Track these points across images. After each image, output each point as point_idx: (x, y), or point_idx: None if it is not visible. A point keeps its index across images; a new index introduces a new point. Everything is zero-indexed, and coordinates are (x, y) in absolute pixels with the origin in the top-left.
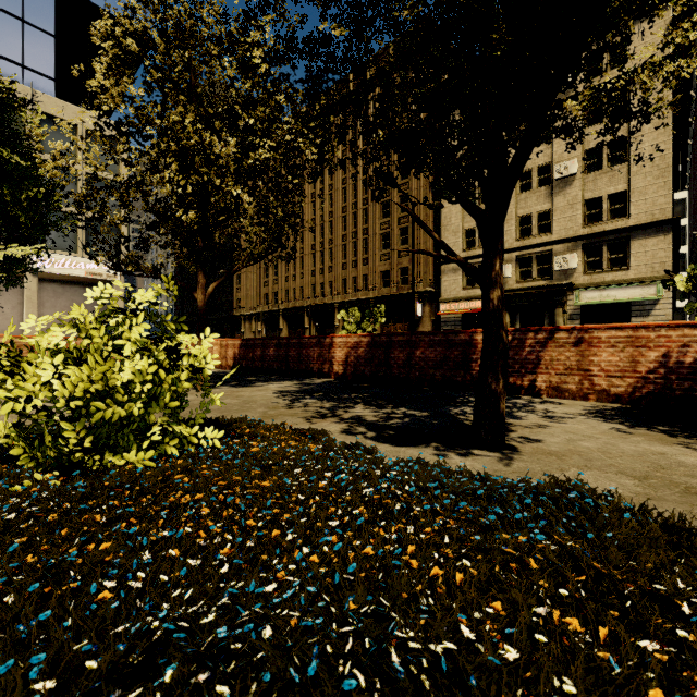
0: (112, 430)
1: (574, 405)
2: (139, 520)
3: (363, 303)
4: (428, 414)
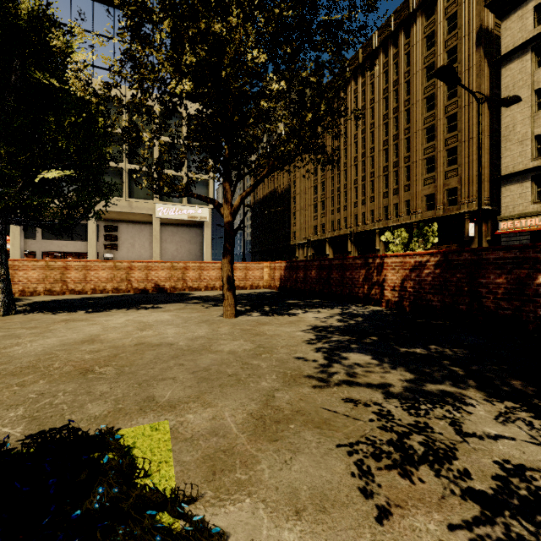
0: None
1: None
2: None
3: (404, 227)
4: None
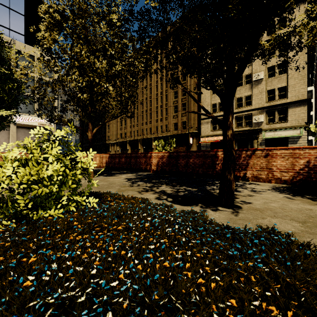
0: (43, 199)
1: (265, 185)
2: (52, 246)
3: (165, 137)
4: (196, 189)
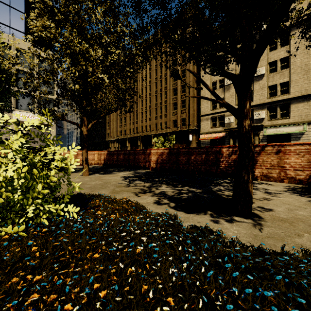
0: (1, 209)
1: (277, 185)
2: None
3: (164, 134)
4: (201, 190)
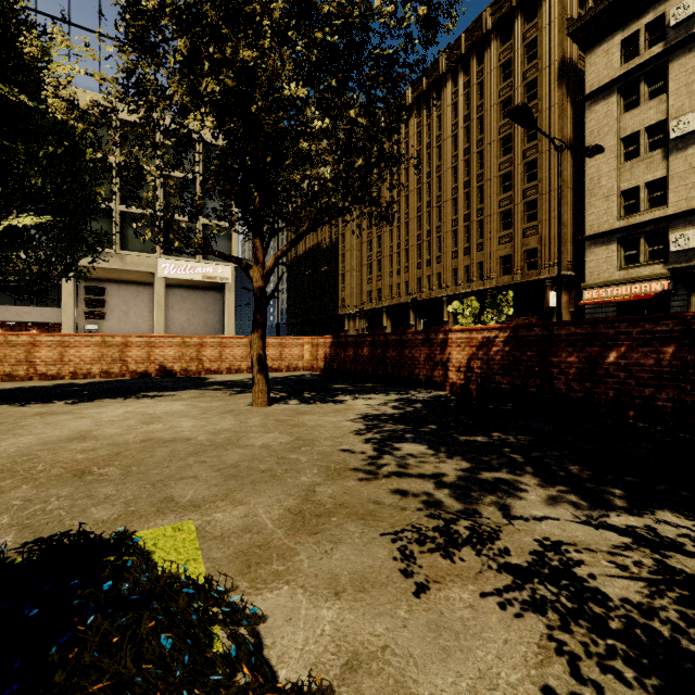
0: None
1: None
2: None
3: (477, 295)
4: None
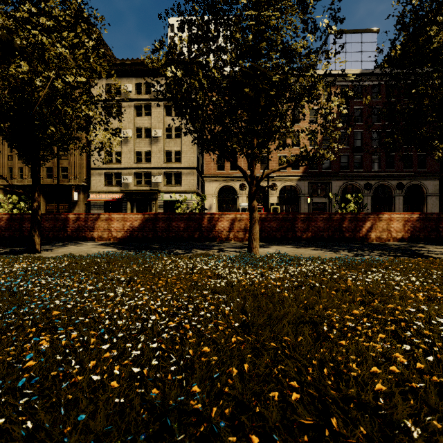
0: None
1: (101, 242)
2: None
3: (29, 188)
4: (24, 249)
